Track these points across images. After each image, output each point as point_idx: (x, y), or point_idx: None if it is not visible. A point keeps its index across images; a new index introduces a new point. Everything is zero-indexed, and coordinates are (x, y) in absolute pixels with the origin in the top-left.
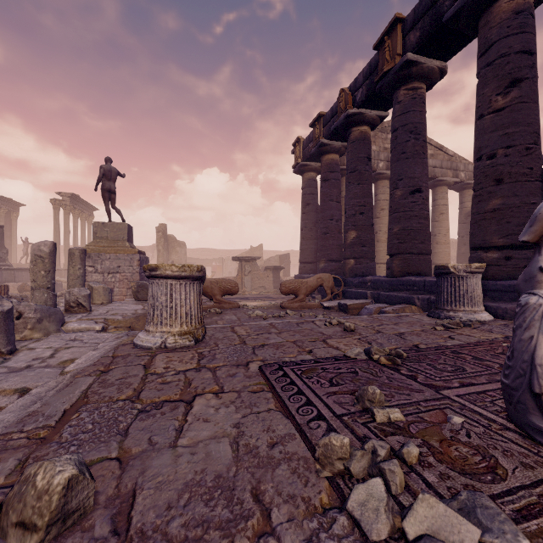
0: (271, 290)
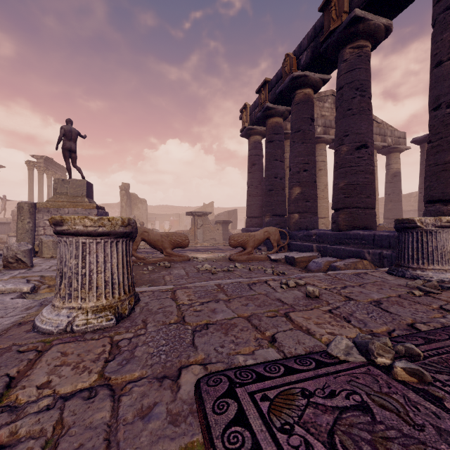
0: (220, 242)
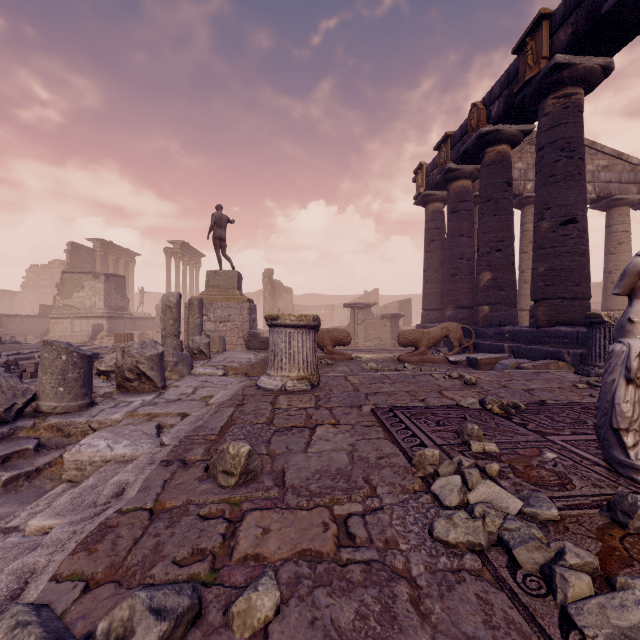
0: (388, 342)
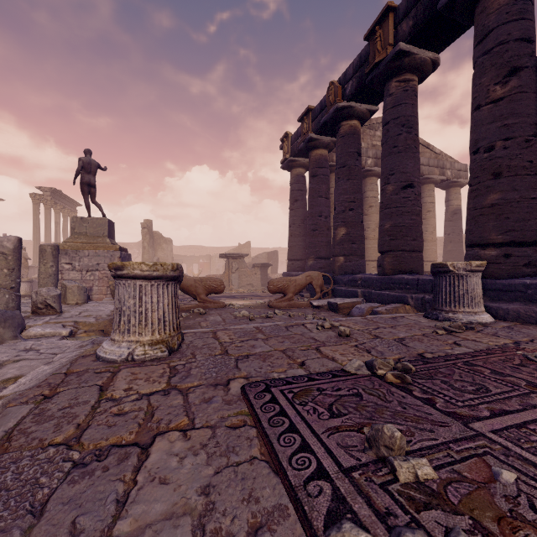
0: (258, 288)
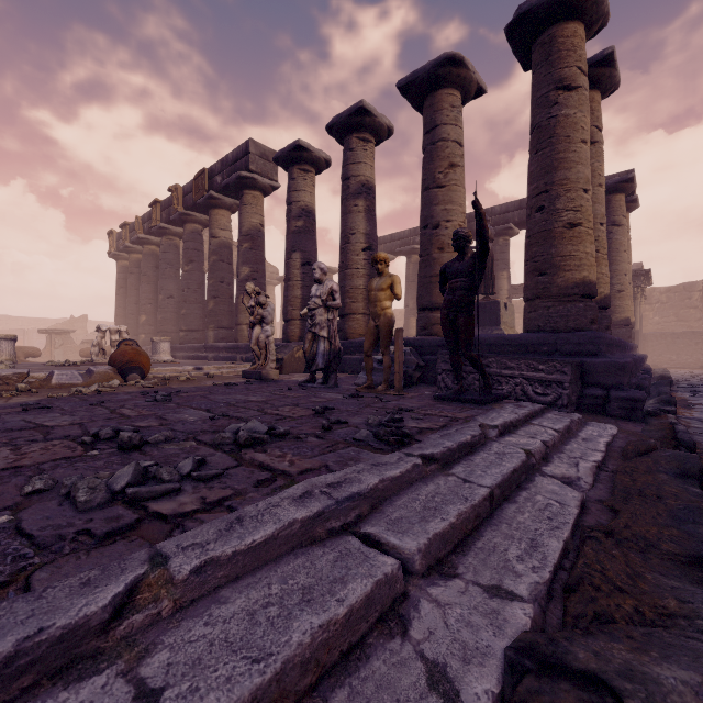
0: None
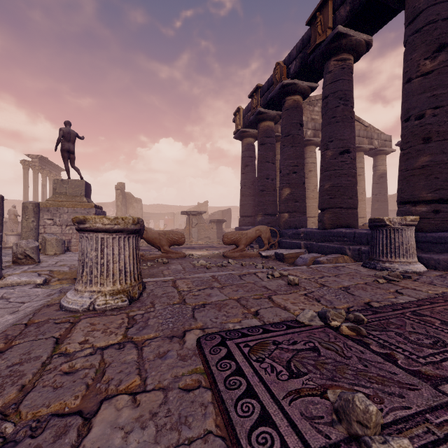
0: (214, 240)
